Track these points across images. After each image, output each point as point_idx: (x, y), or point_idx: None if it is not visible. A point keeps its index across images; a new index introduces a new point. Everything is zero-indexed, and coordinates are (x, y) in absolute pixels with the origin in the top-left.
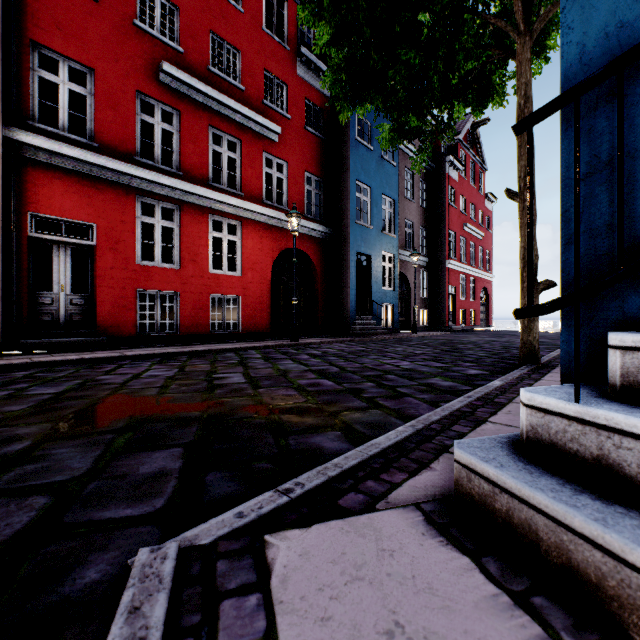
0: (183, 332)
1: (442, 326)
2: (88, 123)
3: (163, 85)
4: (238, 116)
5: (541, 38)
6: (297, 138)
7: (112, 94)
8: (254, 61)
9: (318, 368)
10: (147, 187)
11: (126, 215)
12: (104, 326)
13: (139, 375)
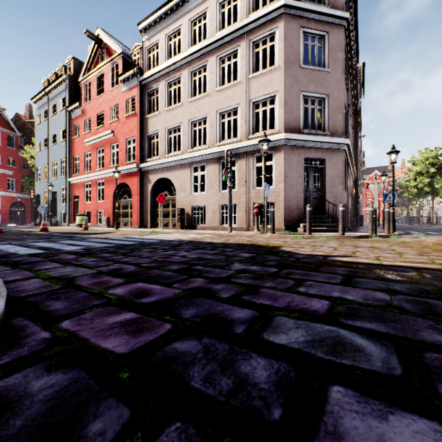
0: None
1: None
2: None
3: None
4: (0, 171)
5: None
6: (19, 172)
7: None
8: (5, 156)
9: None
10: None
11: None
12: None
13: None
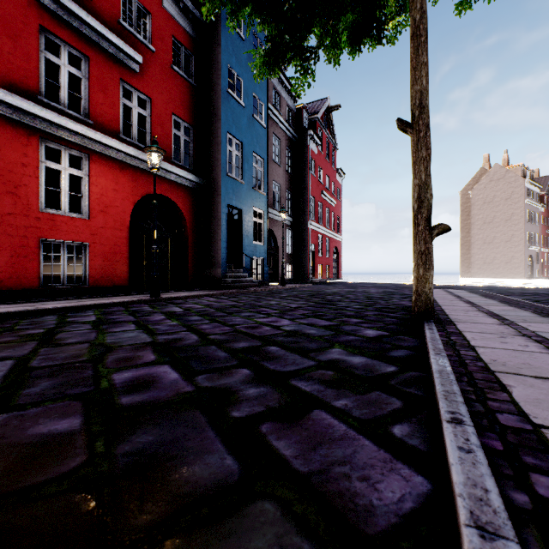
0: None
1: (304, 279)
2: None
3: None
4: (84, 26)
5: None
6: (163, 76)
7: None
8: None
9: (167, 338)
10: None
11: None
12: None
13: None
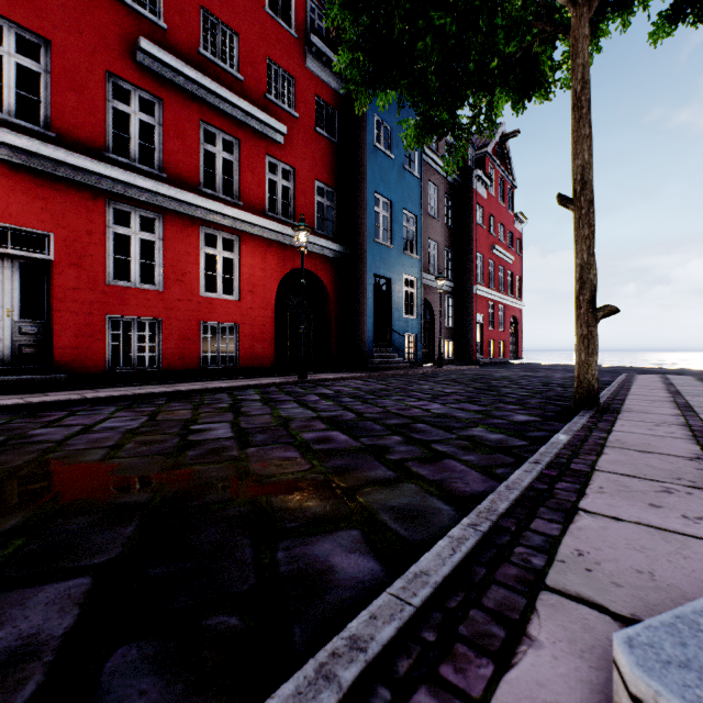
0: (167, 367)
1: (469, 359)
2: (43, 107)
3: (141, 67)
4: (235, 111)
5: (593, 21)
6: (306, 141)
7: (75, 73)
8: (255, 47)
9: (329, 414)
10: (121, 190)
11: (93, 223)
12: (64, 360)
13: (91, 427)
